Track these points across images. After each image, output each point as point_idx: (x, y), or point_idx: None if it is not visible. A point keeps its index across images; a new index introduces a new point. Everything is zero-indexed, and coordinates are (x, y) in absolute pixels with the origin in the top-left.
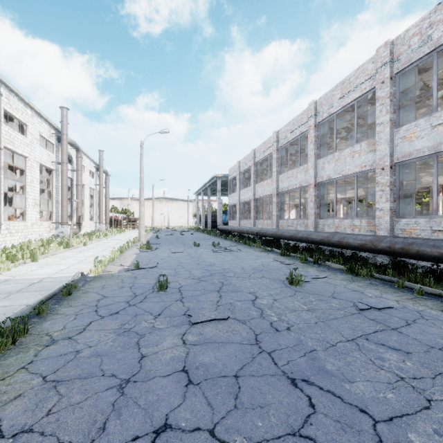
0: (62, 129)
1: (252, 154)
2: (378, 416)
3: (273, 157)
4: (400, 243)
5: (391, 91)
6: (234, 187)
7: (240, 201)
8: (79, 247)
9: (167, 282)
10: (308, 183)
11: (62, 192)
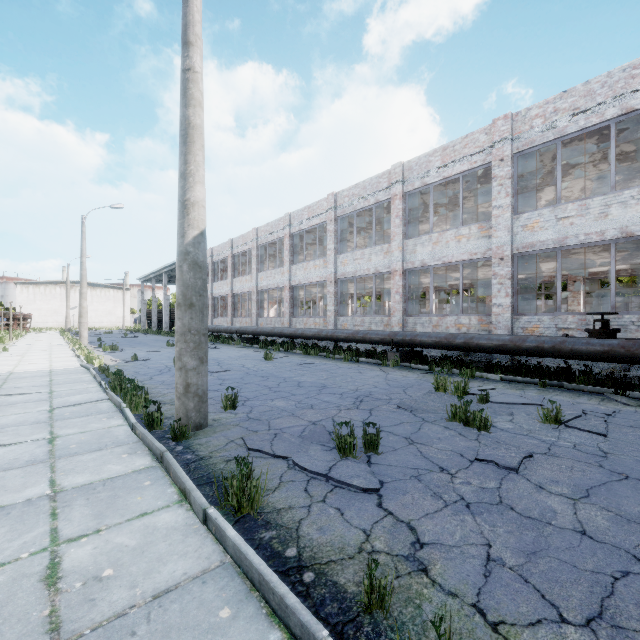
0: None
1: (230, 244)
2: (287, 377)
3: (253, 254)
4: (330, 333)
5: (335, 228)
6: None
7: (213, 295)
8: (2, 353)
9: None
10: (284, 285)
11: None
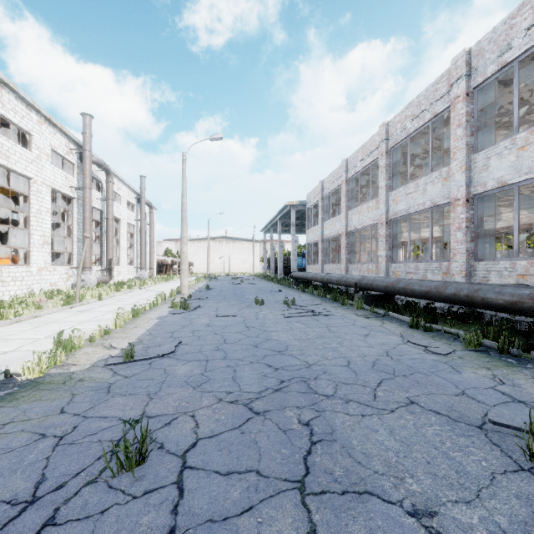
0: (84, 142)
1: (344, 166)
2: None
3: (380, 165)
4: None
5: None
6: (315, 219)
7: (324, 237)
8: (90, 303)
9: (146, 441)
10: (451, 197)
11: (84, 226)
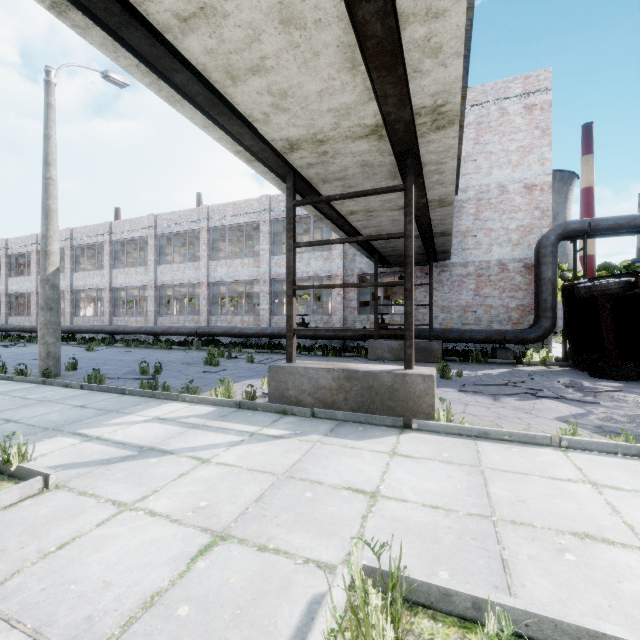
0: None
1: (35, 239)
2: (111, 358)
3: (67, 253)
4: (150, 328)
5: (156, 243)
6: None
7: (9, 291)
8: None
9: None
10: (104, 286)
11: None
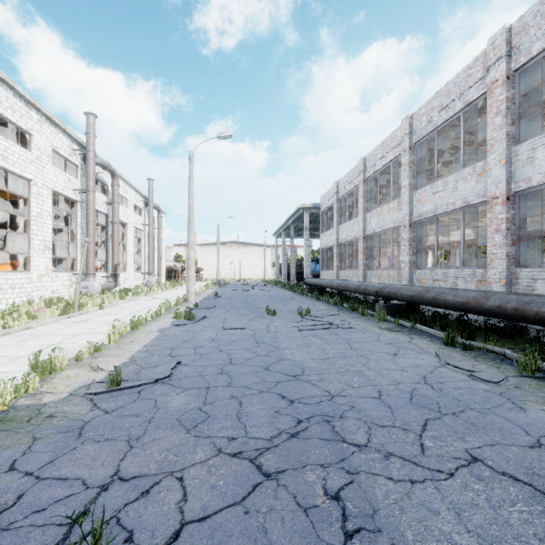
0: (87, 143)
1: (361, 165)
2: None
3: (402, 162)
4: None
5: None
6: (330, 223)
7: (339, 241)
8: (90, 312)
9: (101, 541)
10: (488, 195)
11: (87, 231)
